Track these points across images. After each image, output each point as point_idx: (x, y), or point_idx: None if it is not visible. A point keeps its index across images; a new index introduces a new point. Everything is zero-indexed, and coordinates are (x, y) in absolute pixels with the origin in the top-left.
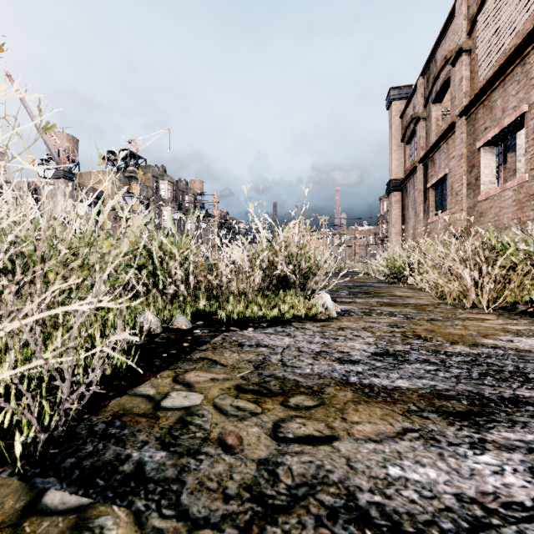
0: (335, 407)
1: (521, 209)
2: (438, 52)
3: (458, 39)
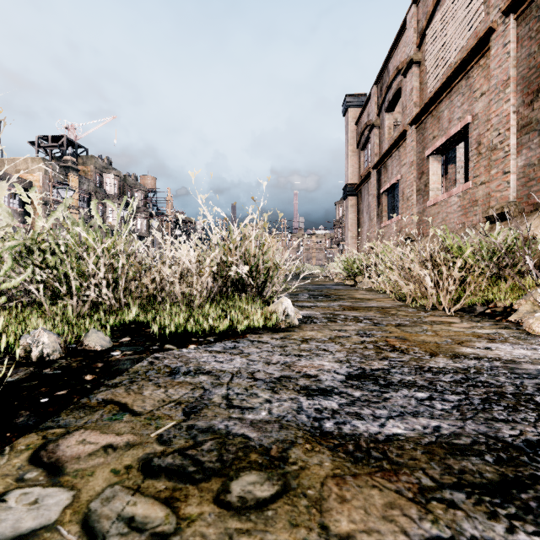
0: (306, 496)
1: (465, 215)
2: (390, 62)
3: (409, 51)
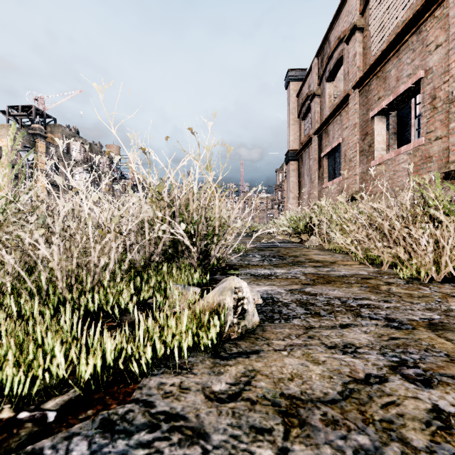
0: None
1: (416, 172)
2: (332, 34)
3: (352, 18)
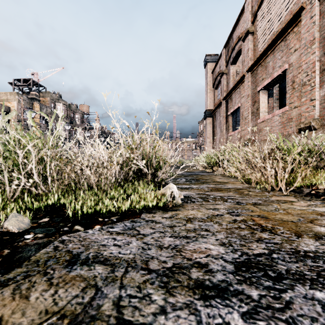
0: None
1: (284, 127)
2: (234, 33)
3: (246, 25)
